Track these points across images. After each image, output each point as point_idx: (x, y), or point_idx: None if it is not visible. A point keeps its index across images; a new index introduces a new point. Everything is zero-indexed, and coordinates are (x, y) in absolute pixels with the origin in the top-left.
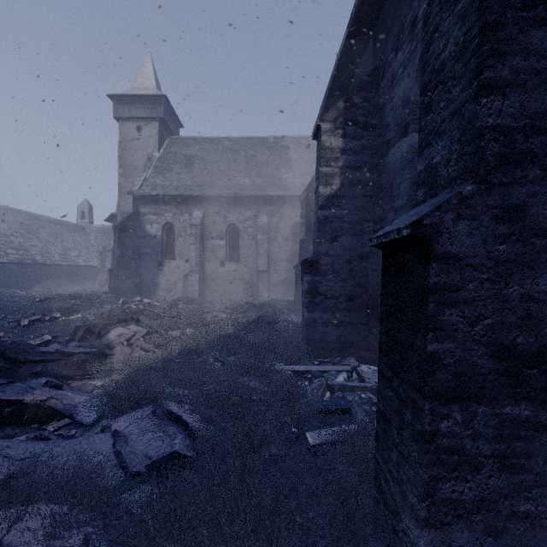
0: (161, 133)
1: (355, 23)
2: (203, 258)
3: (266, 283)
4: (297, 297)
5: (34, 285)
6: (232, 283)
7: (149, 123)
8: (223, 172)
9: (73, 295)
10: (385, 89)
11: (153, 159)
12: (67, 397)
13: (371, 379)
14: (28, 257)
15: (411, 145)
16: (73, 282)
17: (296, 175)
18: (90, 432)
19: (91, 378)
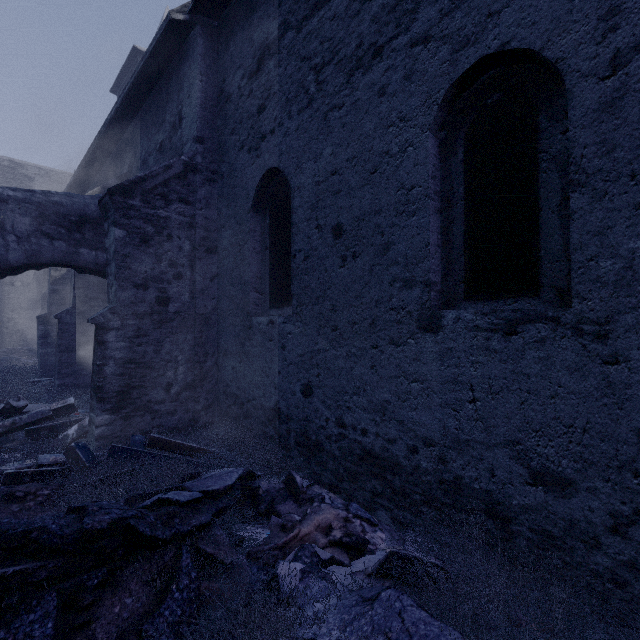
0: None
1: (79, 177)
2: None
3: None
4: None
5: None
6: None
7: None
8: None
9: None
10: None
11: None
12: None
13: None
14: None
15: None
16: None
17: None
18: None
19: None
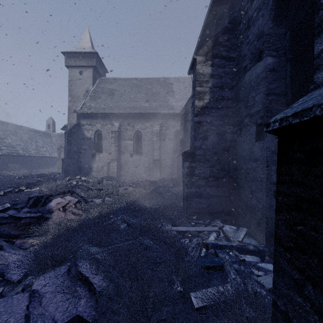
0: (94, 75)
1: None
2: (120, 152)
3: (158, 167)
4: (178, 176)
5: (18, 168)
6: (137, 167)
7: (87, 69)
8: (132, 99)
9: (39, 174)
10: (242, 31)
11: (89, 91)
12: (2, 258)
13: (234, 238)
14: (14, 151)
15: (265, 66)
16: (42, 166)
17: (177, 100)
18: (13, 291)
19: (31, 236)
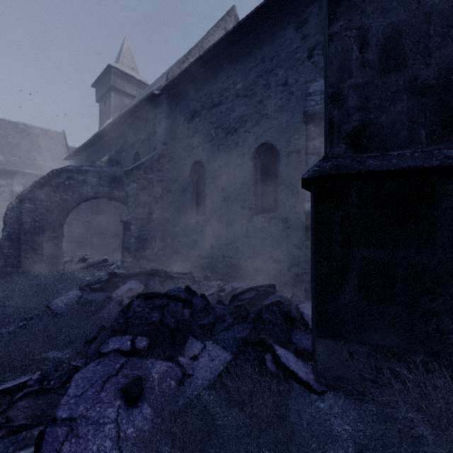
0: None
1: (86, 145)
2: None
3: None
4: None
5: None
6: None
7: None
8: None
9: None
10: None
11: None
12: None
13: None
14: None
15: None
16: None
17: (46, 160)
18: None
19: None
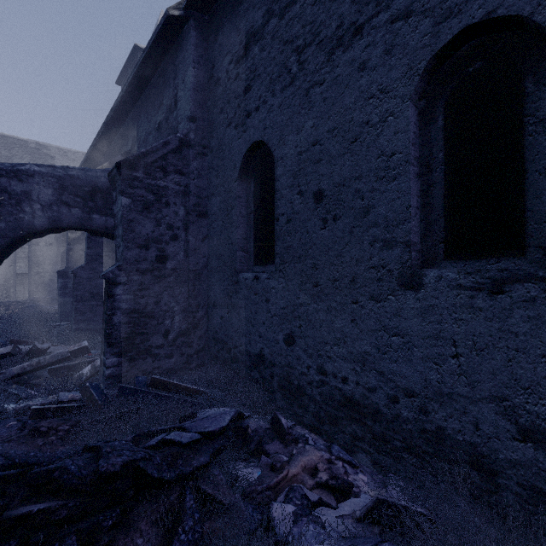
0: None
1: (91, 155)
2: None
3: (27, 284)
4: None
5: None
6: None
7: None
8: None
9: None
10: None
11: None
12: None
13: None
14: None
15: None
16: None
17: None
18: None
19: None
